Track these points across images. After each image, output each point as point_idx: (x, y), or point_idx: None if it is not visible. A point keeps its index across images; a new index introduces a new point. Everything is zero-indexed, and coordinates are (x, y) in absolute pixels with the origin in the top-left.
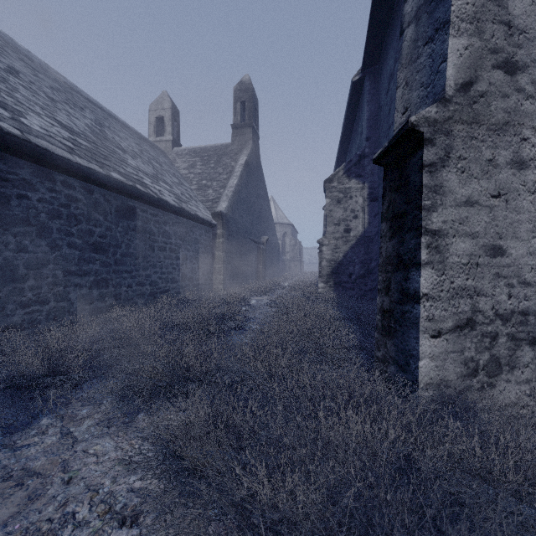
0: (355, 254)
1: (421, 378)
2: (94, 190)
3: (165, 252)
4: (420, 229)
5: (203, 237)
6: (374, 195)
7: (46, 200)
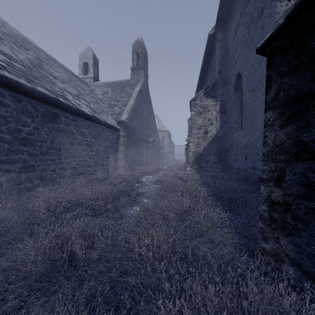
0: (211, 148)
1: None
2: (22, 99)
3: (82, 146)
4: None
5: (111, 137)
6: (224, 109)
7: None
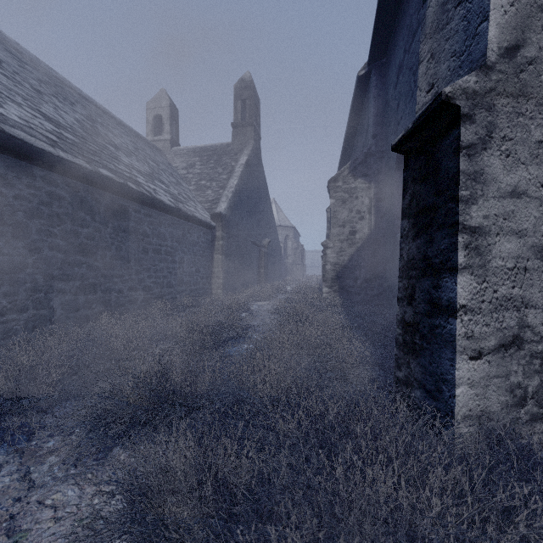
0: (361, 257)
1: (458, 409)
2: (80, 187)
3: (160, 255)
4: (457, 225)
5: (202, 239)
6: (381, 195)
7: (24, 197)
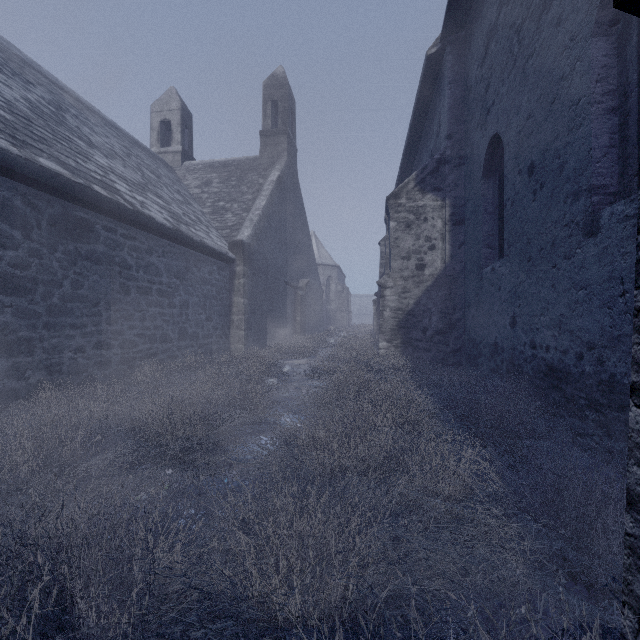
0: (431, 300)
1: None
2: None
3: (150, 296)
4: None
5: (216, 276)
6: (459, 216)
7: None
